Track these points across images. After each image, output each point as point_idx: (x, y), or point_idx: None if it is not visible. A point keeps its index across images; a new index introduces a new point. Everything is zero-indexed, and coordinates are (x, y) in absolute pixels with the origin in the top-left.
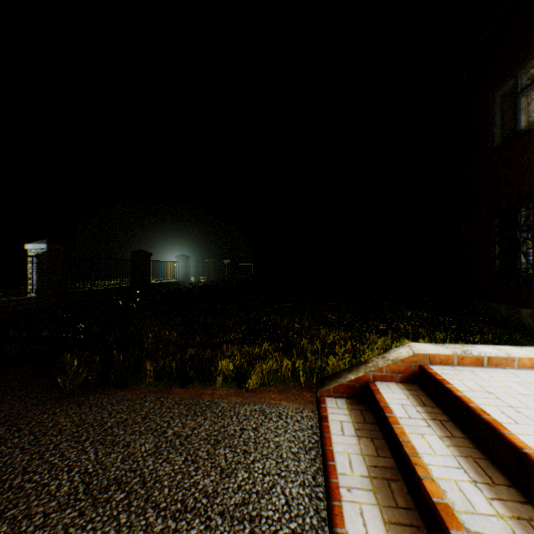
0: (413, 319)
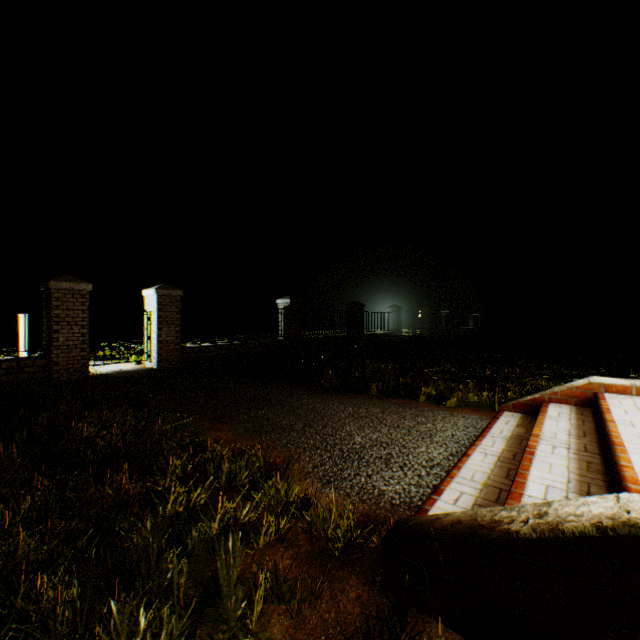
0: None
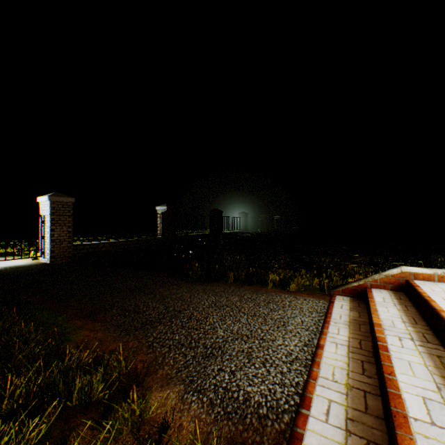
0: (444, 264)
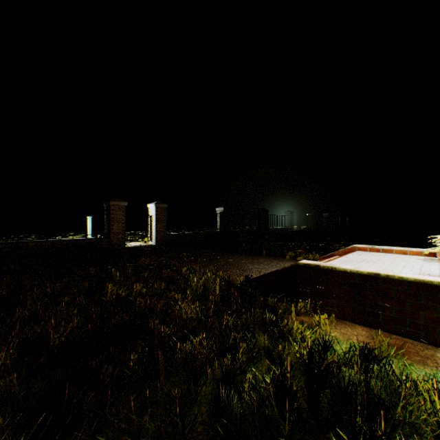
0: None
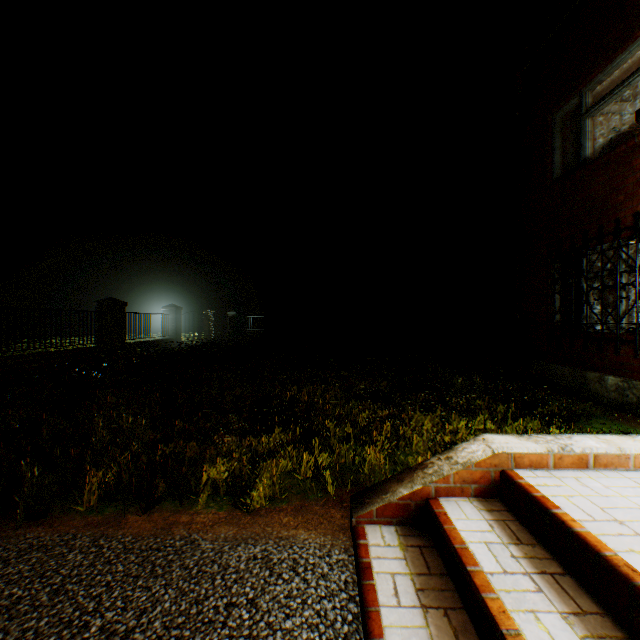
0: (464, 387)
